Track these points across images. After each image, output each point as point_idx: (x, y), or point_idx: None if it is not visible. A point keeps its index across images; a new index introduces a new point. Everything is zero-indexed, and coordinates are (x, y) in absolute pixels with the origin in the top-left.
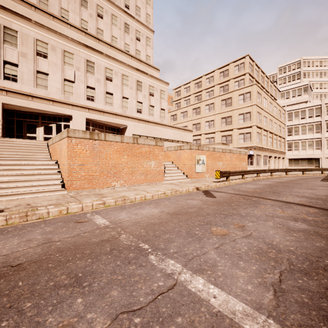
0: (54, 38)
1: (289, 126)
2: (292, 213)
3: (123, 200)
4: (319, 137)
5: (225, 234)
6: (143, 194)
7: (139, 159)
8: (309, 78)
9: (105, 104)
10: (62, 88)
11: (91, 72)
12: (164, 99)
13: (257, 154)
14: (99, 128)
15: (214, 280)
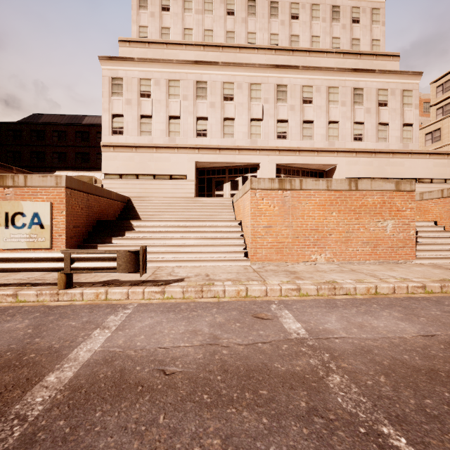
0: (240, 73)
1: None
2: None
3: (331, 288)
4: None
5: None
6: (372, 283)
7: (359, 217)
8: None
9: (301, 139)
10: (249, 132)
11: (283, 99)
12: (411, 105)
13: None
14: (293, 175)
15: None
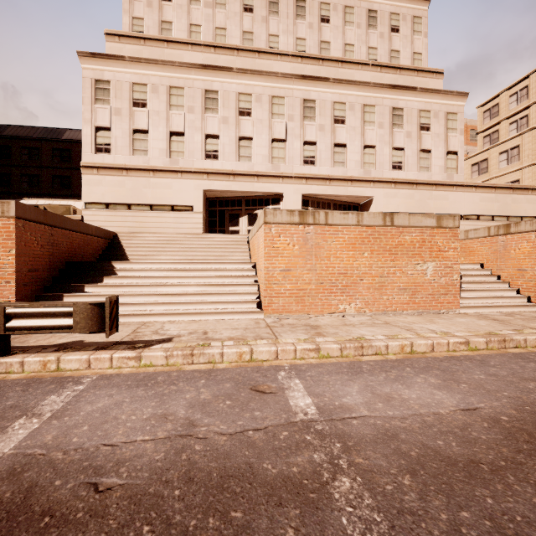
0: (259, 83)
1: None
2: None
3: (357, 347)
4: None
5: None
6: (407, 339)
7: (396, 259)
8: None
9: (332, 166)
10: (270, 155)
11: (311, 116)
12: (456, 130)
13: None
14: (323, 208)
15: None
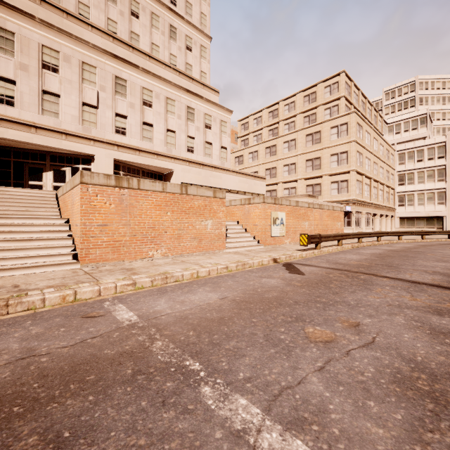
0: (67, 43)
1: (401, 172)
2: (429, 300)
3: (164, 278)
4: (443, 187)
5: (330, 340)
6: (195, 269)
7: (189, 217)
8: (428, 106)
9: (141, 140)
10: (80, 116)
11: (122, 93)
12: (226, 133)
13: (356, 210)
14: (134, 173)
15: (328, 449)
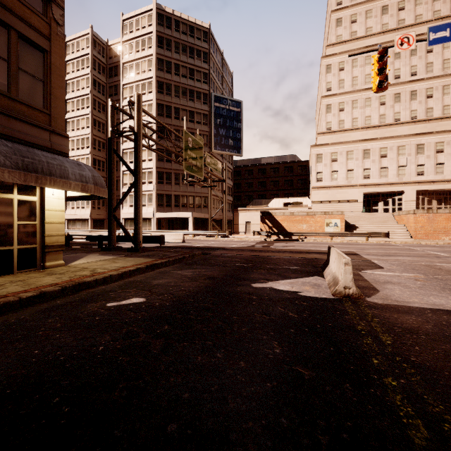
0: (391, 141)
1: None
2: None
3: (448, 243)
4: None
5: None
6: None
7: None
8: None
9: (435, 175)
10: (397, 173)
11: (421, 152)
12: None
13: None
14: (428, 195)
15: None
